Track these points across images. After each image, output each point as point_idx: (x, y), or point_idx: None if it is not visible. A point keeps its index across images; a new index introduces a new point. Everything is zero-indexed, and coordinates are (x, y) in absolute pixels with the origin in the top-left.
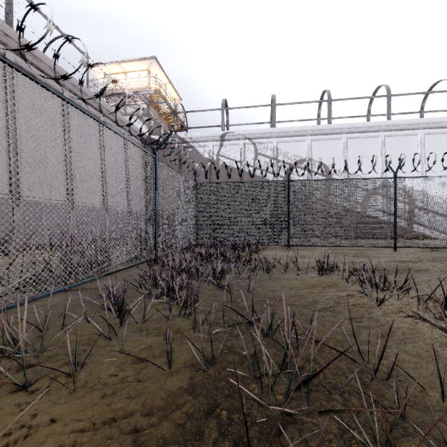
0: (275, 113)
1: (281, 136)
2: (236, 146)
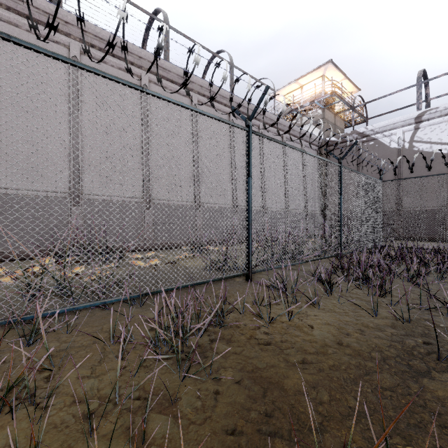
0: None
1: None
2: (441, 124)
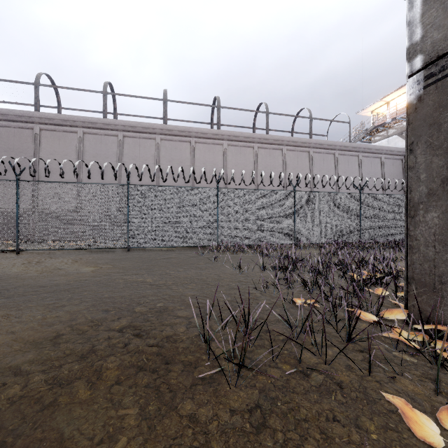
0: None
1: None
2: None
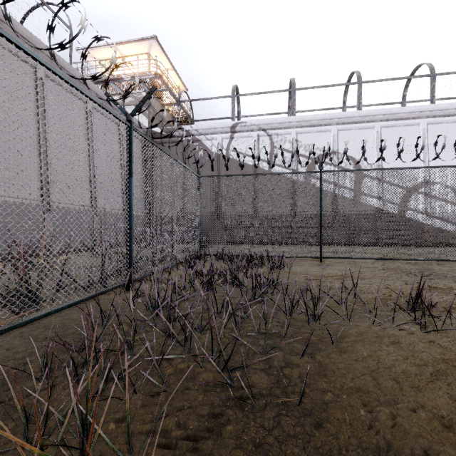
0: (294, 99)
1: (301, 126)
2: (249, 138)
